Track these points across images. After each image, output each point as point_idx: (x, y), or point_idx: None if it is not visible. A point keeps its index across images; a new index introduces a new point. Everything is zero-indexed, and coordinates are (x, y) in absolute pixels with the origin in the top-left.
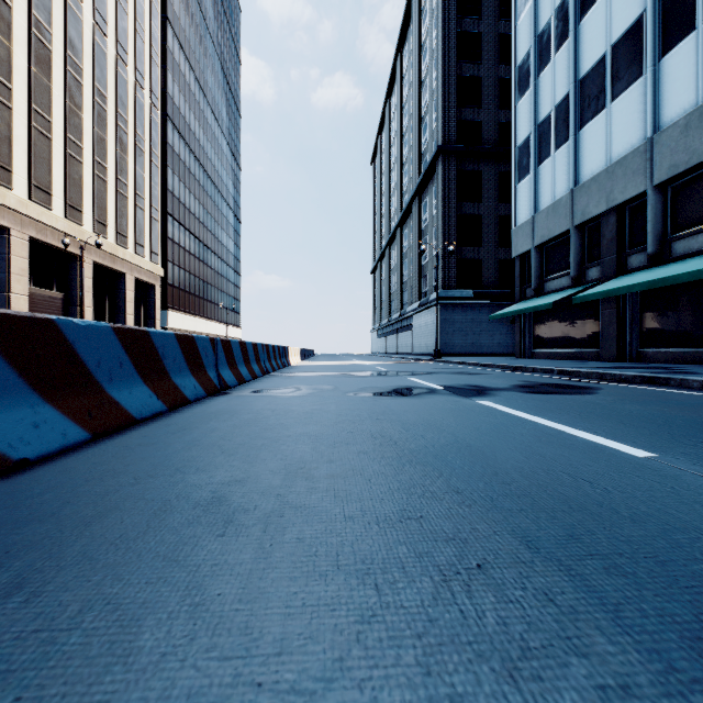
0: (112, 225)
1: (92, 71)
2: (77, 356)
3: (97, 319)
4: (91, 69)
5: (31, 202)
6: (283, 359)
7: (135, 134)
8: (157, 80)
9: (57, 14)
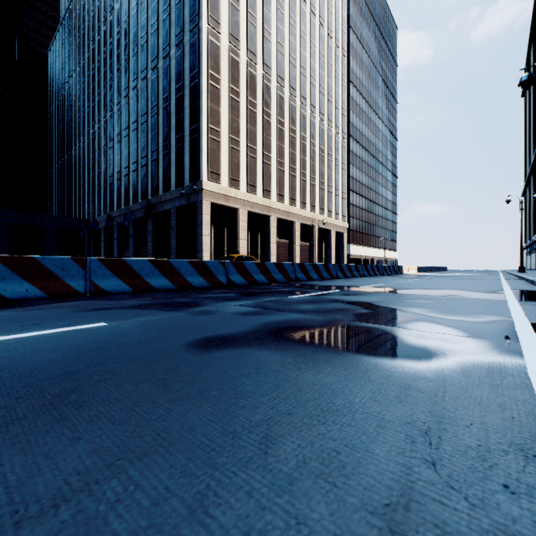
0: (326, 208)
1: (319, 142)
2: (343, 268)
3: (320, 253)
4: (318, 141)
5: (300, 209)
6: (397, 271)
7: (335, 159)
8: (345, 124)
9: (308, 128)
